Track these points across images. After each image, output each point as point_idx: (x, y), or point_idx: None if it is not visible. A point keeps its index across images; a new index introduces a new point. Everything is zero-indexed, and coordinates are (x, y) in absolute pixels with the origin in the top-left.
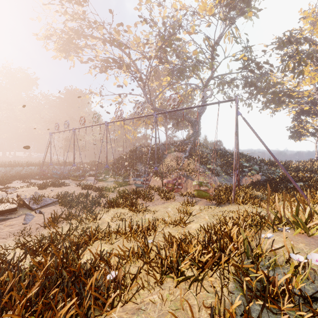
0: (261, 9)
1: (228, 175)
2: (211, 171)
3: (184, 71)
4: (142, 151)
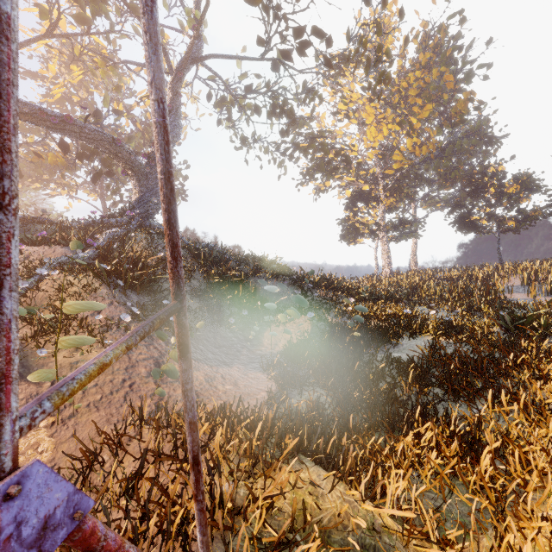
0: None
1: (223, 322)
2: None
3: None
4: None
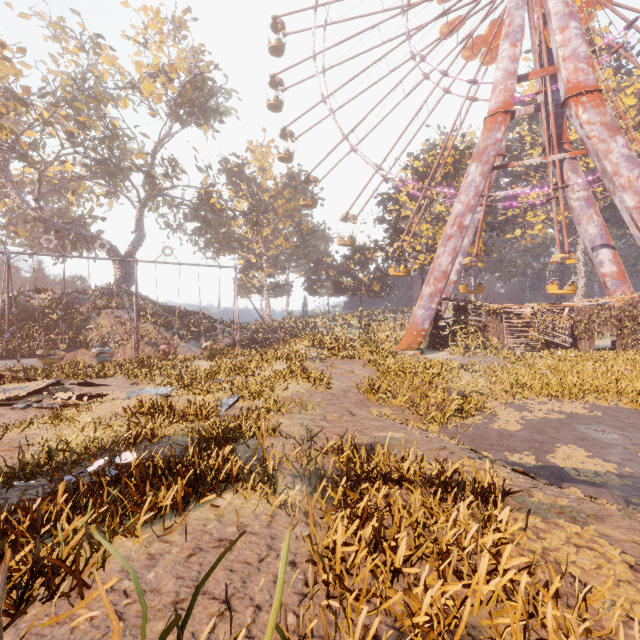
0: (218, 131)
1: (196, 340)
2: (180, 337)
3: (117, 175)
4: (34, 306)
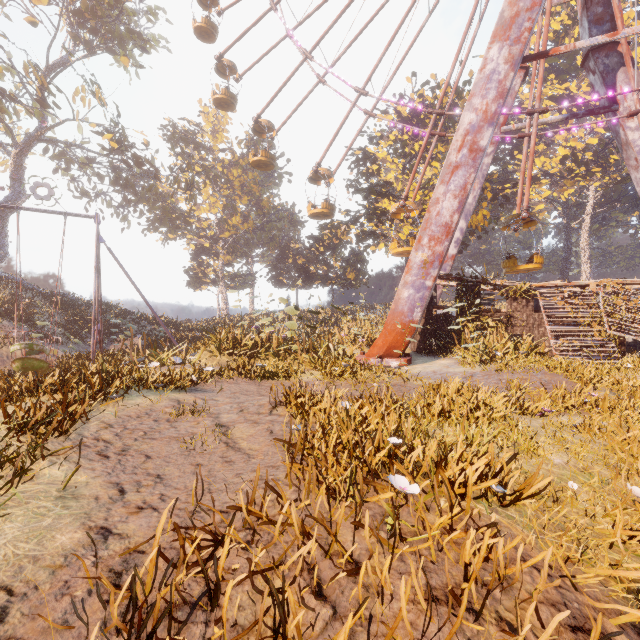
0: (143, 67)
1: (83, 341)
2: (43, 336)
3: None
4: None
